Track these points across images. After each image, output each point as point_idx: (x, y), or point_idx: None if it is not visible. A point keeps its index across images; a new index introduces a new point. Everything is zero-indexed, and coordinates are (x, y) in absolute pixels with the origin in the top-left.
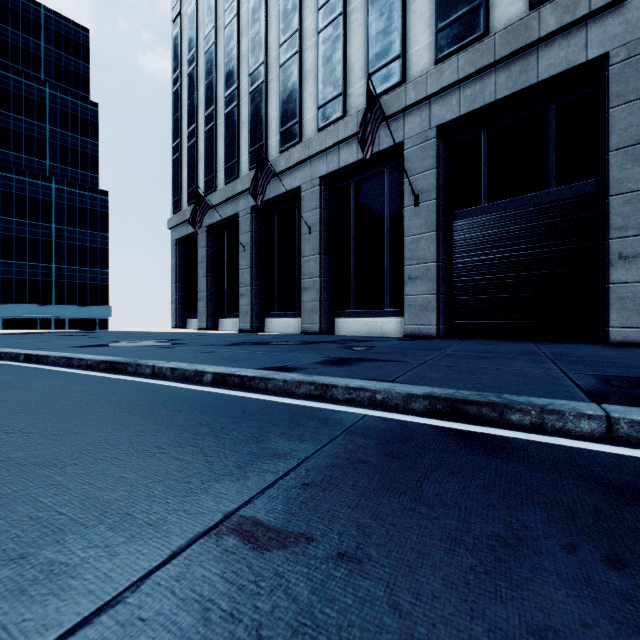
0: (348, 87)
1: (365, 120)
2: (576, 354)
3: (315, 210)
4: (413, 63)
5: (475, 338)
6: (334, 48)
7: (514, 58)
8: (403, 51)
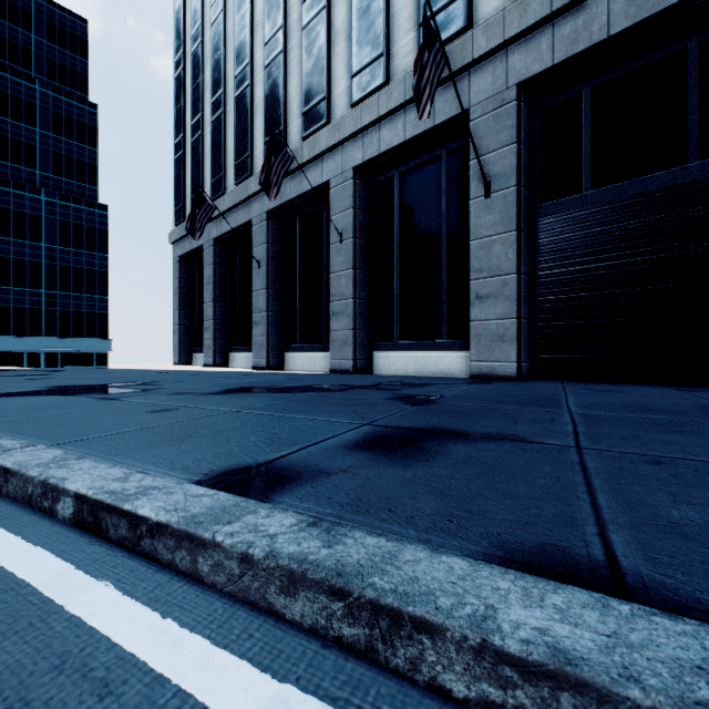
0: (392, 45)
1: (421, 61)
2: None
3: (348, 211)
4: (483, 0)
5: (571, 380)
6: None
7: None
8: None
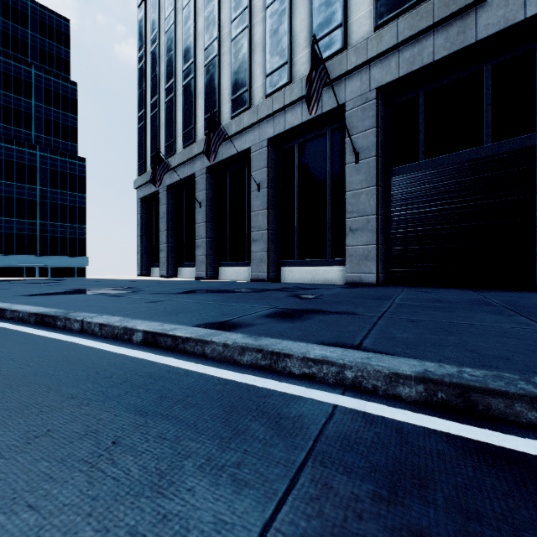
0: (293, 56)
1: (311, 78)
2: (531, 304)
3: (263, 169)
4: (354, 31)
5: (412, 285)
6: (280, 21)
7: (452, 20)
8: (344, 20)
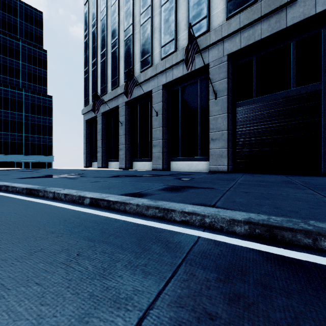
0: (178, 35)
1: (188, 49)
2: (317, 183)
3: (159, 103)
4: (214, 20)
5: (249, 173)
6: (170, 14)
7: (272, 14)
8: (208, 13)
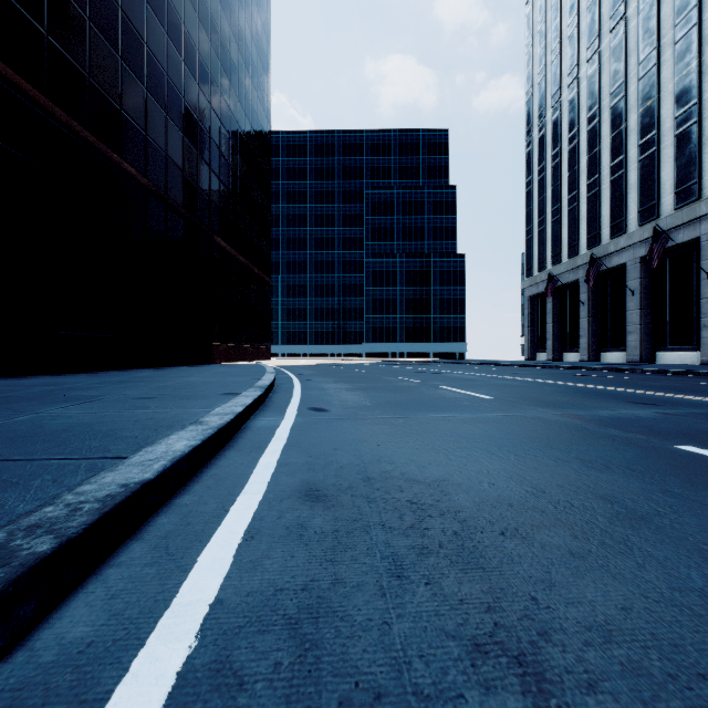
0: (660, 198)
1: (651, 249)
2: None
3: (636, 279)
4: (706, 186)
5: None
6: (650, 173)
7: None
8: (698, 179)
